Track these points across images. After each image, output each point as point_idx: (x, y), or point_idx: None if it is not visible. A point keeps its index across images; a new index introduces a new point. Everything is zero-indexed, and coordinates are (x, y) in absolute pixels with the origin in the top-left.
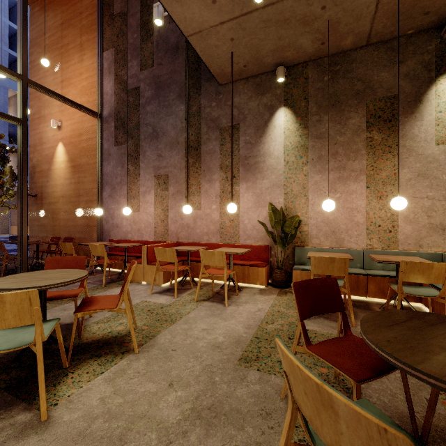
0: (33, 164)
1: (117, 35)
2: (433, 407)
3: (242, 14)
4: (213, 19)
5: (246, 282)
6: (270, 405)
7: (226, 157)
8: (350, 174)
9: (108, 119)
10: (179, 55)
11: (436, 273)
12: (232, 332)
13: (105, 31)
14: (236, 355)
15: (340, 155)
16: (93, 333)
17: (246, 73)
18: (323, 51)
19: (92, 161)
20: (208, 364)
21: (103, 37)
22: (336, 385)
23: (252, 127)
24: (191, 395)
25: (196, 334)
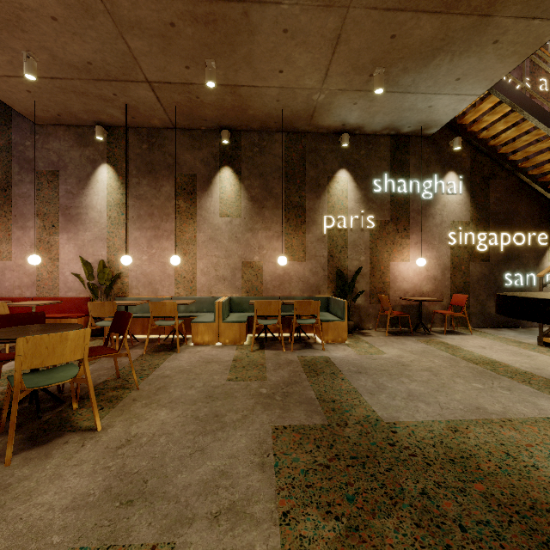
0: None
1: None
2: None
3: None
4: None
5: None
6: None
7: (44, 204)
8: (164, 233)
9: None
10: None
11: (169, 309)
12: None
13: None
14: None
15: (156, 216)
16: None
17: (64, 121)
18: (138, 123)
19: None
20: None
21: None
22: None
23: (74, 177)
24: None
25: None
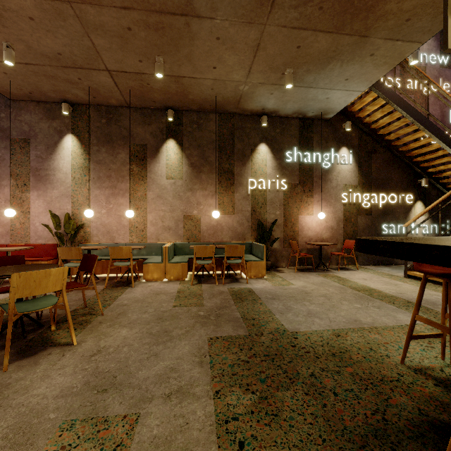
0: None
1: None
2: None
3: None
4: None
5: None
6: None
7: (17, 166)
8: (120, 192)
9: None
10: None
11: (125, 252)
12: None
13: None
14: None
15: (113, 177)
16: None
17: (35, 98)
18: (98, 101)
19: None
20: None
21: None
22: None
23: (43, 145)
24: None
25: None
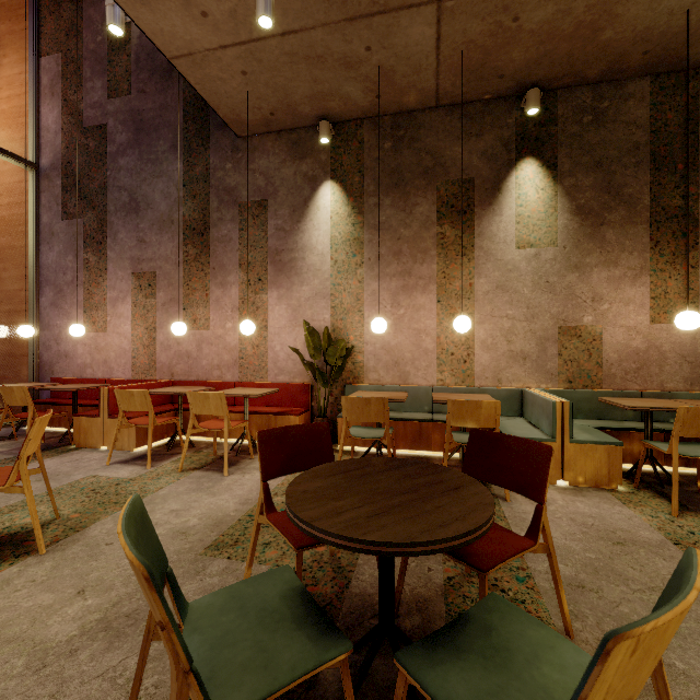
0: None
1: (66, 32)
2: (403, 572)
3: (253, 40)
4: (208, 40)
5: None
6: None
7: (248, 248)
8: (418, 282)
9: (50, 173)
10: (174, 82)
11: (486, 414)
12: (216, 510)
13: (44, 22)
14: (206, 542)
15: (405, 255)
16: None
17: (276, 124)
18: (380, 106)
19: (19, 243)
20: None
21: (40, 32)
22: (326, 565)
23: (286, 207)
24: (108, 602)
25: (157, 518)
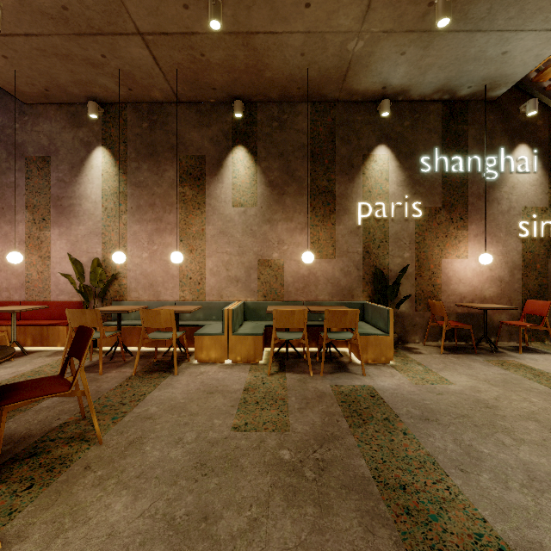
0: None
1: None
2: None
3: (1, 35)
4: None
5: (45, 345)
6: None
7: (34, 194)
8: (167, 227)
9: None
10: None
11: (164, 318)
12: None
13: None
14: None
15: (157, 206)
16: None
17: (55, 98)
18: (136, 96)
19: None
20: None
21: None
22: None
23: (66, 163)
24: None
25: None
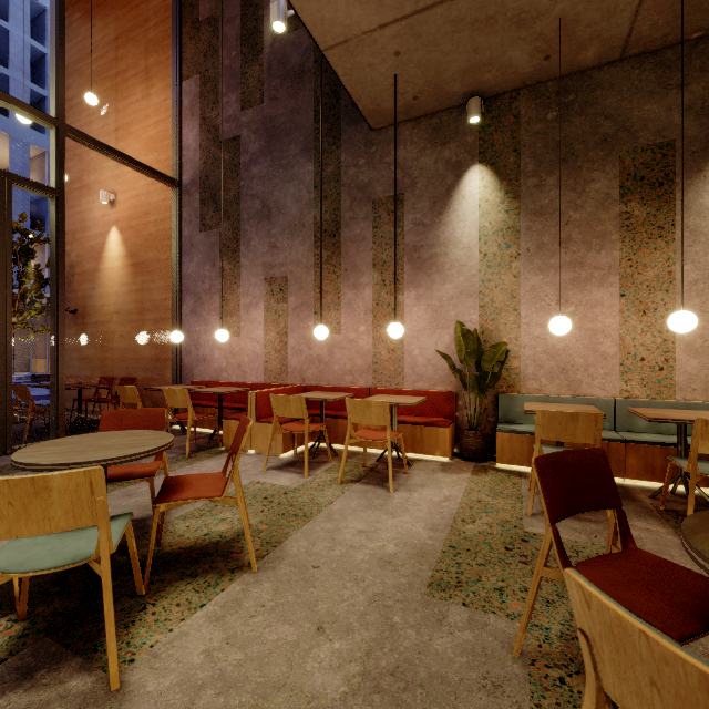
0: (70, 261)
1: (204, 53)
2: None
3: (417, 11)
4: (368, 21)
5: (417, 452)
6: (497, 670)
7: (383, 247)
8: (592, 274)
9: (190, 189)
10: (305, 83)
11: None
12: (408, 536)
13: (185, 48)
14: (422, 578)
15: (575, 242)
16: (179, 536)
17: (416, 110)
18: (546, 70)
19: (164, 256)
20: (378, 592)
21: (182, 58)
22: None
23: (426, 199)
24: (357, 648)
25: (348, 539)
